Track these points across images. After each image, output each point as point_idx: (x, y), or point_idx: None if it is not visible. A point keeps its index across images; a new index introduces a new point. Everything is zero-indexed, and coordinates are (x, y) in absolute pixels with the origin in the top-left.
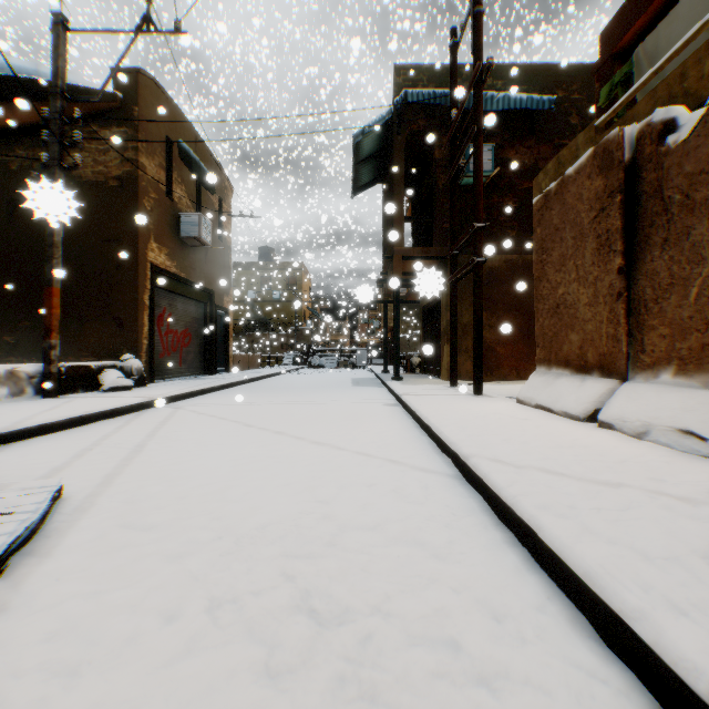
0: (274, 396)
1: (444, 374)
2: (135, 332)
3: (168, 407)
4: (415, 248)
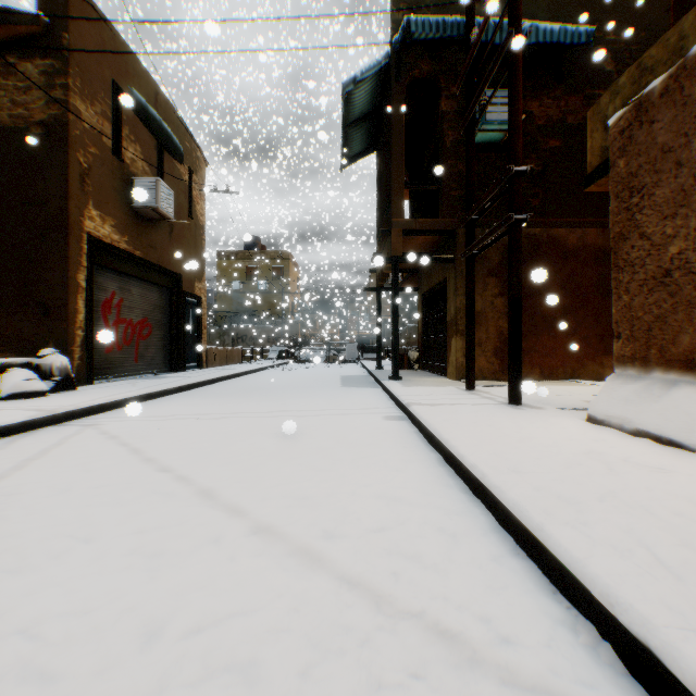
0: (239, 402)
1: (452, 373)
2: (65, 321)
3: (78, 424)
4: (418, 220)
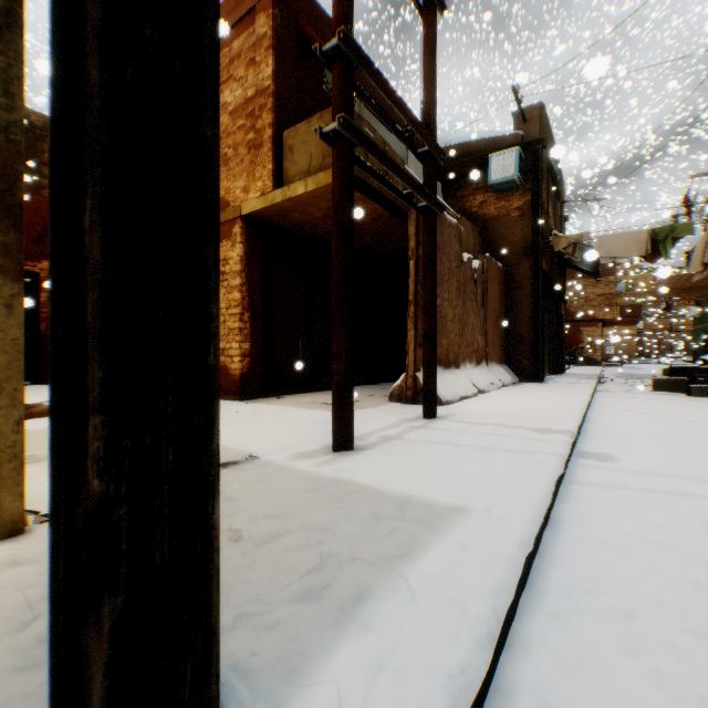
0: None
1: None
2: None
3: None
4: None
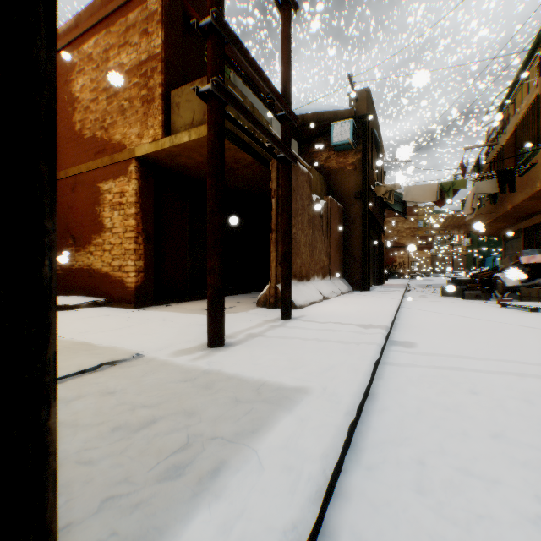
0: None
1: None
2: None
3: None
4: None
